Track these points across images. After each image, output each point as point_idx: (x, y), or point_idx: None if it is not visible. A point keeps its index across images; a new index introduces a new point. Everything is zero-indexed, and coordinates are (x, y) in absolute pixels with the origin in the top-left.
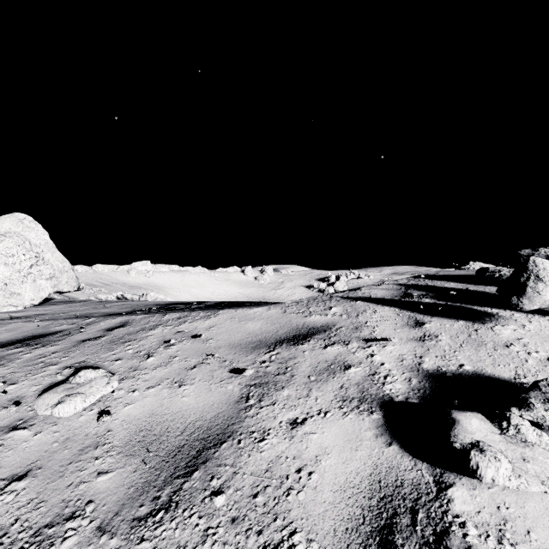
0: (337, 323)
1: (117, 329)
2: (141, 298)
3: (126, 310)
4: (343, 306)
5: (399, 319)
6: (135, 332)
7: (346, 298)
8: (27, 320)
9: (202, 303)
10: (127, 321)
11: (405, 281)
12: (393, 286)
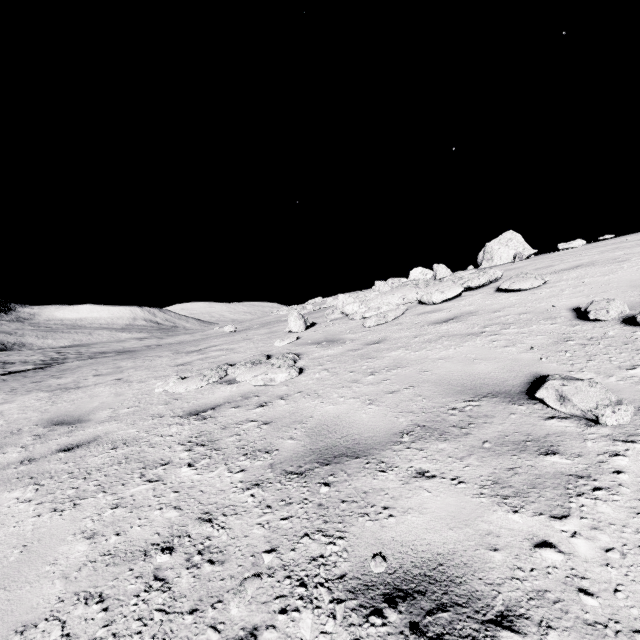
0: None
1: None
2: None
3: None
4: None
5: None
6: None
7: None
8: None
9: None
10: None
11: None
12: None
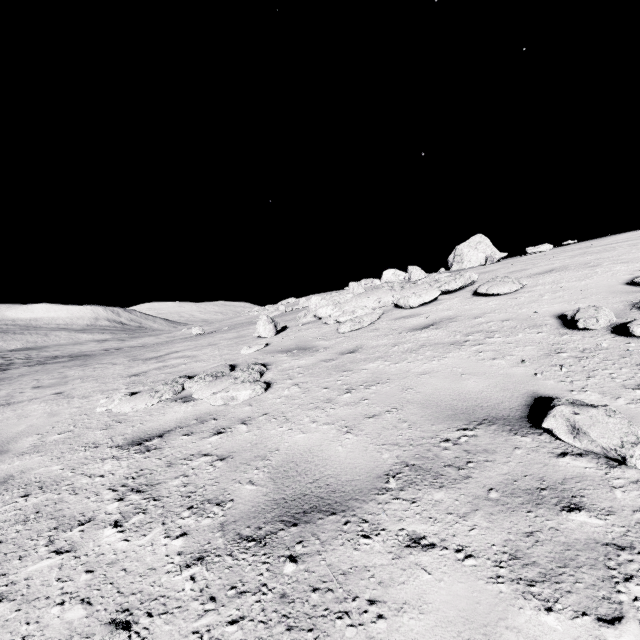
0: None
1: None
2: None
3: None
4: None
5: None
6: None
7: None
8: None
9: None
10: None
11: None
12: None
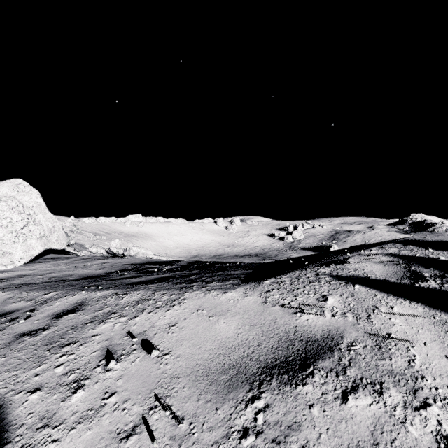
0: (344, 333)
1: (66, 316)
2: (124, 252)
3: (102, 272)
4: (341, 295)
5: (439, 330)
6: (83, 325)
7: (338, 279)
8: (4, 284)
9: (176, 263)
10: (83, 301)
11: (395, 250)
12: (386, 259)
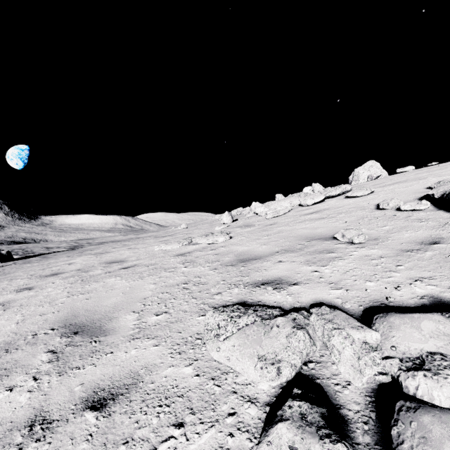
0: None
1: None
2: None
3: None
4: None
5: None
6: None
7: None
8: None
9: None
10: None
11: None
12: None
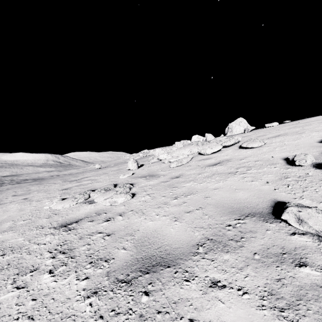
0: None
1: None
2: None
3: None
4: None
5: None
6: None
7: None
8: None
9: None
10: None
11: None
12: None
